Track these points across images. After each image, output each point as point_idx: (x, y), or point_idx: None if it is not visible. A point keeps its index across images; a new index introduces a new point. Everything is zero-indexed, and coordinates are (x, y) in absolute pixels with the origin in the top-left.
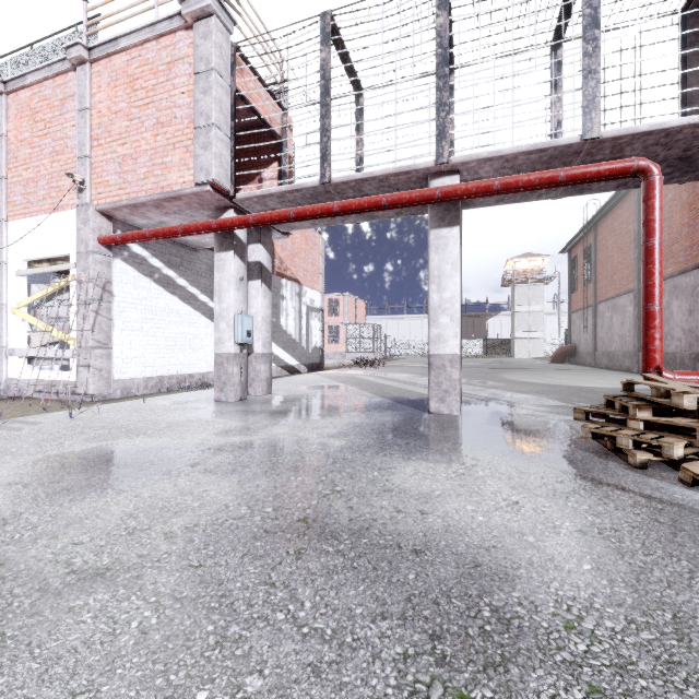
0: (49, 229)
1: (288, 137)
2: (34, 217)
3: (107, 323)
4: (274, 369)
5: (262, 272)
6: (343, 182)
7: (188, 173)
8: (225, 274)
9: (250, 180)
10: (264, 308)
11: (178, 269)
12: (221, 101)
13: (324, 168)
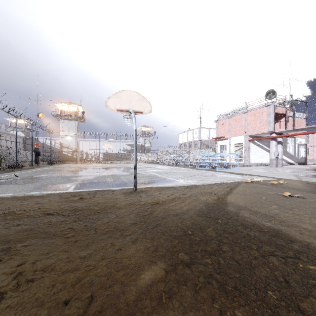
0: (239, 139)
1: (287, 112)
2: (236, 137)
3: (249, 153)
4: (284, 163)
5: (280, 142)
6: (298, 129)
7: (266, 129)
8: (272, 145)
9: (277, 122)
10: (281, 150)
11: (260, 142)
12: (272, 117)
13: (293, 127)
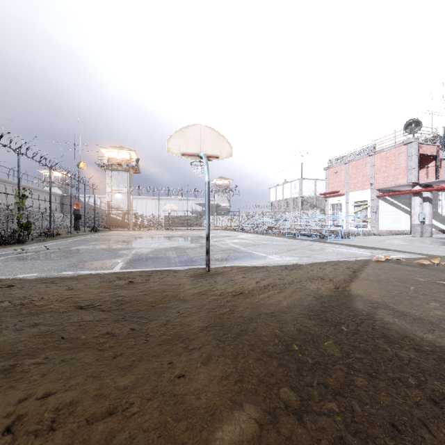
0: (361, 194)
1: (439, 152)
2: (356, 191)
3: (377, 216)
4: (434, 231)
5: (428, 199)
6: None
7: (404, 180)
8: (415, 203)
9: (423, 168)
10: (429, 210)
11: (394, 198)
12: (415, 161)
13: None
